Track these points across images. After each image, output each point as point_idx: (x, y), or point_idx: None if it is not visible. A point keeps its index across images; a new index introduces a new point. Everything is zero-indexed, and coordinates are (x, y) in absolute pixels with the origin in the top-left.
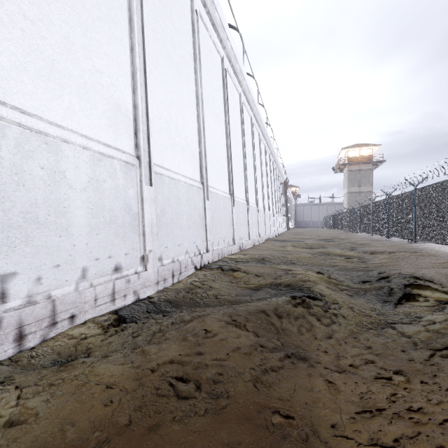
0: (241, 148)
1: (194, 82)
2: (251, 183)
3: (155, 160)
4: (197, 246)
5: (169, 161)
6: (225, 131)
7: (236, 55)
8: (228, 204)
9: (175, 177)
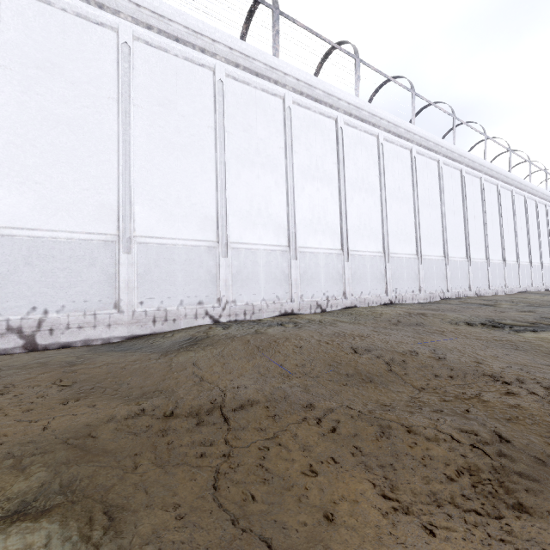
0: (481, 220)
1: (439, 206)
2: (495, 243)
3: (422, 254)
4: (441, 288)
5: (428, 252)
6: (462, 217)
7: (473, 160)
8: (465, 265)
9: (430, 258)
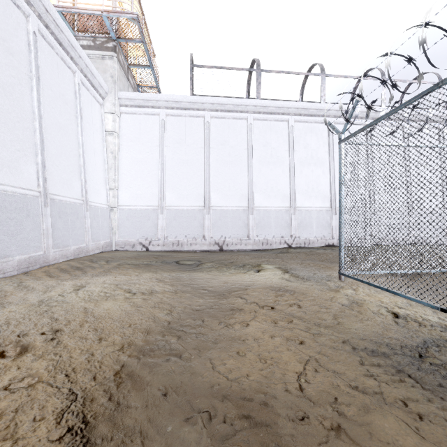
0: None
1: None
2: None
3: None
4: None
5: None
6: None
7: None
8: None
9: None
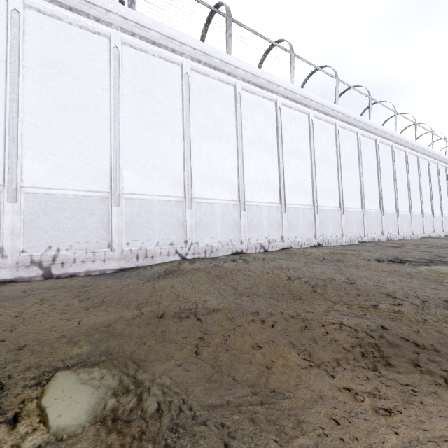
0: (392, 179)
1: (358, 168)
2: (403, 198)
3: (344, 206)
4: (359, 234)
5: (348, 205)
6: (377, 177)
7: (386, 131)
8: (378, 215)
9: (350, 210)
